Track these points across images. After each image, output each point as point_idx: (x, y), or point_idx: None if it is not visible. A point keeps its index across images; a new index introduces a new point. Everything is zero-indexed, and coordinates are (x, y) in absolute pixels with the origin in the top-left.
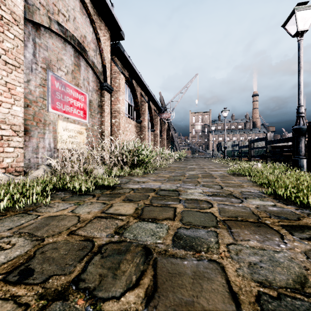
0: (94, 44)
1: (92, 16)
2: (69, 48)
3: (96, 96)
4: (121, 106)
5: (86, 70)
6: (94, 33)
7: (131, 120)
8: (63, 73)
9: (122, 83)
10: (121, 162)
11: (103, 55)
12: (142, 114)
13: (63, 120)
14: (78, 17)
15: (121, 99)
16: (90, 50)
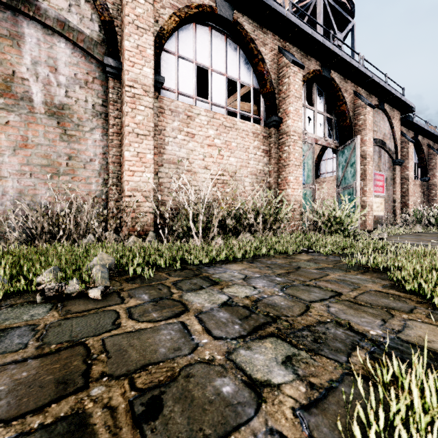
0: (389, 134)
1: (389, 115)
2: (376, 149)
3: (389, 172)
4: (409, 173)
5: (384, 156)
6: (389, 125)
7: (415, 181)
8: (374, 167)
9: (410, 151)
10: (428, 224)
11: (395, 137)
12: (430, 170)
13: (374, 197)
14: (381, 124)
15: (409, 166)
16: (387, 140)
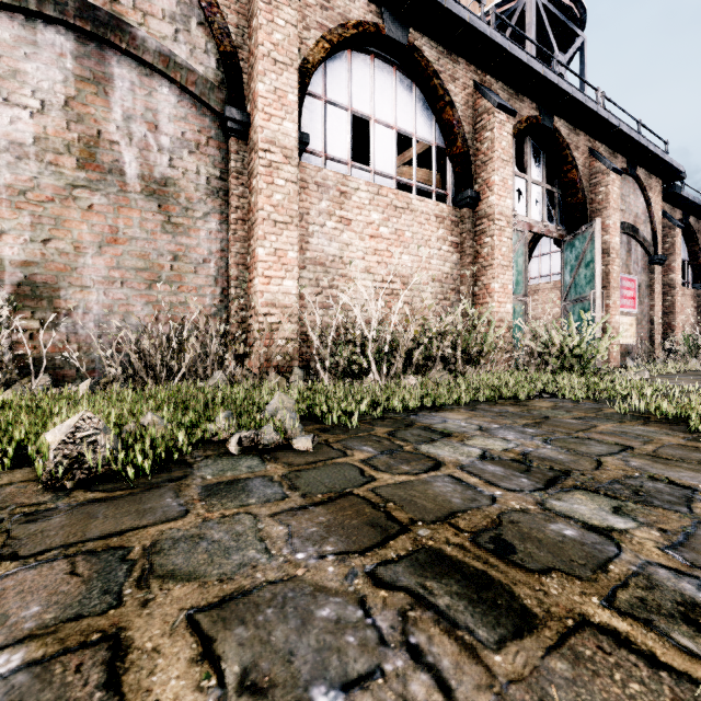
0: (643, 215)
1: (643, 185)
2: (623, 239)
3: (644, 276)
4: (675, 277)
5: (635, 250)
6: (644, 200)
7: (684, 289)
8: (619, 267)
9: (676, 241)
10: None
11: (654, 219)
12: None
13: (619, 315)
14: (631, 199)
15: (676, 266)
16: (640, 225)
